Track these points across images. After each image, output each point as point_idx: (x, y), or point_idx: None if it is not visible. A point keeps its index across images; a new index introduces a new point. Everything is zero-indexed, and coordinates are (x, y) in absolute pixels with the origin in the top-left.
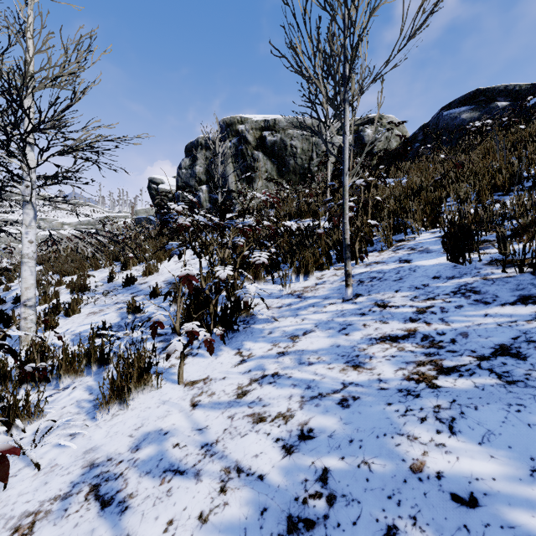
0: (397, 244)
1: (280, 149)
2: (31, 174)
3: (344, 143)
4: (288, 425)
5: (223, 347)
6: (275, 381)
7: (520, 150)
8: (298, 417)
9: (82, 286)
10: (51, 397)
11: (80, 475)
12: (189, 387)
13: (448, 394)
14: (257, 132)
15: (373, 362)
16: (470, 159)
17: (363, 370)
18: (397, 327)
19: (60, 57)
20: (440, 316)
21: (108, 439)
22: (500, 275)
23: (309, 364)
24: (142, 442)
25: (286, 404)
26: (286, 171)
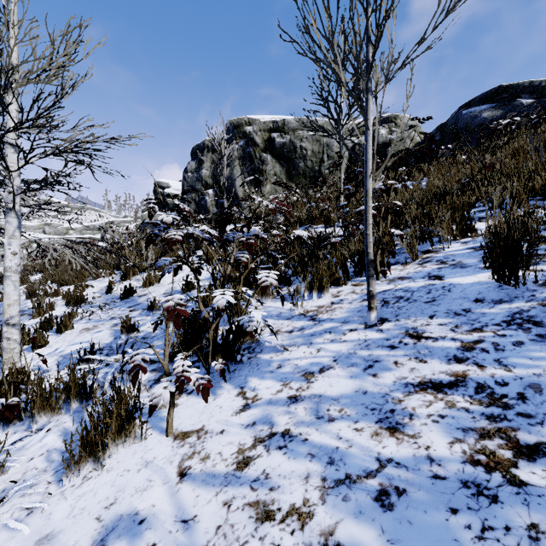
0: (423, 255)
1: (289, 151)
2: (12, 179)
3: (367, 140)
4: (305, 531)
5: (223, 384)
6: (286, 445)
7: None
8: (319, 518)
9: (78, 298)
10: (21, 441)
11: None
12: (179, 441)
13: (543, 500)
14: (265, 134)
15: (416, 424)
16: (501, 159)
17: (403, 437)
18: (439, 369)
19: (46, 48)
20: (495, 356)
21: (70, 520)
22: None
23: (329, 420)
24: (110, 534)
25: (301, 489)
26: (296, 174)
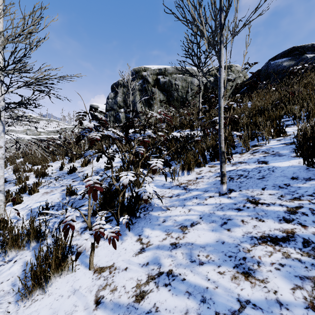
0: (252, 148)
1: (168, 86)
2: None
3: (220, 74)
4: None
5: (127, 232)
6: (170, 283)
7: None
8: None
9: (43, 173)
10: None
11: None
12: (97, 275)
13: None
14: (154, 76)
15: (263, 270)
16: (299, 89)
17: (255, 282)
18: (274, 227)
19: (20, 21)
20: (313, 218)
21: None
22: None
23: (200, 264)
24: None
25: None
26: (172, 99)
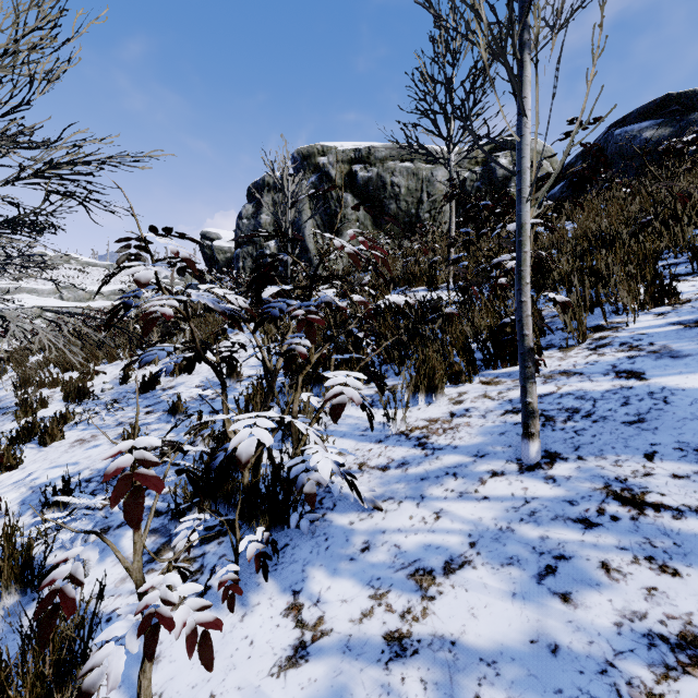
0: (593, 334)
1: (376, 189)
2: None
3: (521, 135)
4: None
5: (262, 579)
6: None
7: None
8: None
9: (80, 391)
10: None
11: None
12: None
13: None
14: (345, 166)
15: None
16: None
17: None
18: None
19: (6, 17)
20: None
21: None
22: None
23: None
24: None
25: None
26: (385, 219)
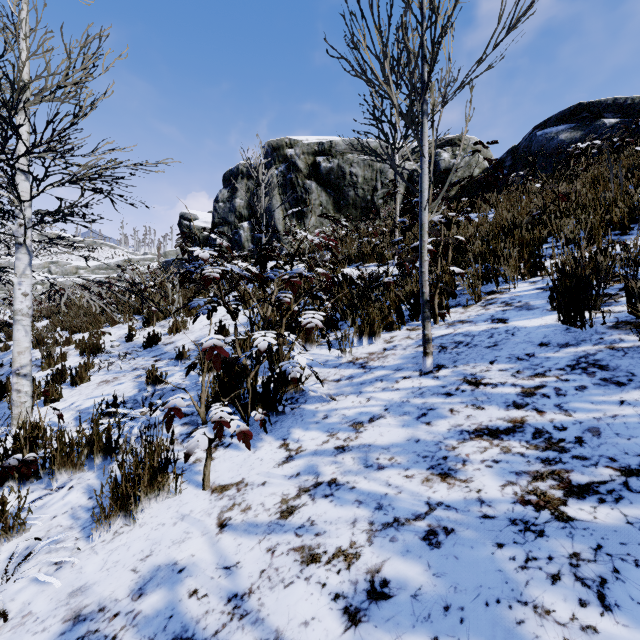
0: (487, 297)
1: (337, 178)
2: (24, 210)
3: (422, 169)
4: (352, 570)
5: (264, 436)
6: (332, 493)
7: (638, 177)
8: (366, 558)
9: (94, 347)
10: (40, 500)
11: (59, 634)
12: (217, 495)
13: (588, 533)
14: (309, 158)
15: (469, 469)
16: (577, 189)
17: (454, 482)
18: (497, 416)
19: (62, 62)
20: (556, 401)
21: (104, 573)
22: (633, 343)
23: (379, 468)
24: (148, 583)
25: (348, 533)
26: (345, 204)
